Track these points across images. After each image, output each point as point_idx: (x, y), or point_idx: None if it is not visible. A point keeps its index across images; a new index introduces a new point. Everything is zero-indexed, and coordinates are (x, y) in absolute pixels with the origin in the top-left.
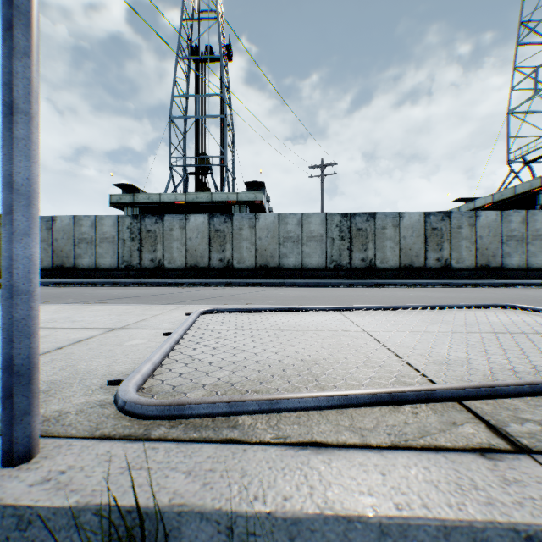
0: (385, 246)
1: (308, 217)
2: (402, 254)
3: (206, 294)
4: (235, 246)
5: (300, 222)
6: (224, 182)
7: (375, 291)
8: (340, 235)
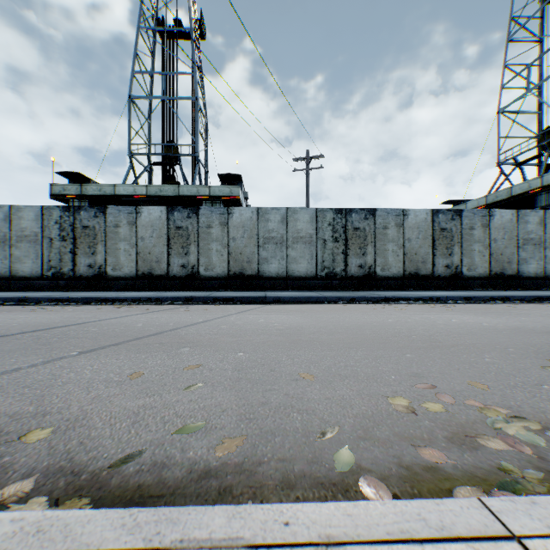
0: (387, 249)
1: (294, 212)
2: (407, 259)
3: (136, 325)
4: (201, 249)
5: (284, 219)
6: (195, 174)
7: (395, 314)
8: (333, 236)
